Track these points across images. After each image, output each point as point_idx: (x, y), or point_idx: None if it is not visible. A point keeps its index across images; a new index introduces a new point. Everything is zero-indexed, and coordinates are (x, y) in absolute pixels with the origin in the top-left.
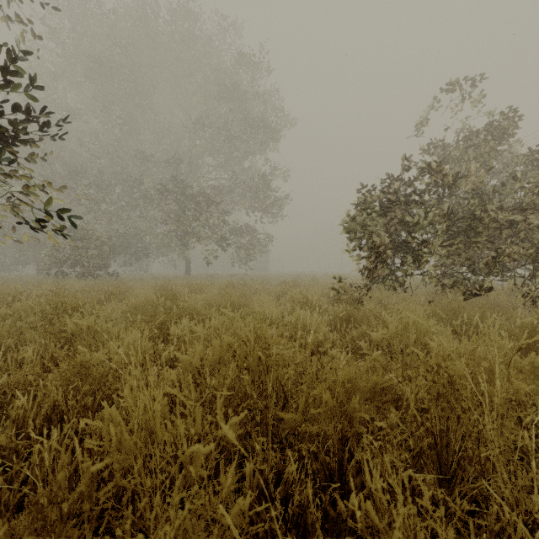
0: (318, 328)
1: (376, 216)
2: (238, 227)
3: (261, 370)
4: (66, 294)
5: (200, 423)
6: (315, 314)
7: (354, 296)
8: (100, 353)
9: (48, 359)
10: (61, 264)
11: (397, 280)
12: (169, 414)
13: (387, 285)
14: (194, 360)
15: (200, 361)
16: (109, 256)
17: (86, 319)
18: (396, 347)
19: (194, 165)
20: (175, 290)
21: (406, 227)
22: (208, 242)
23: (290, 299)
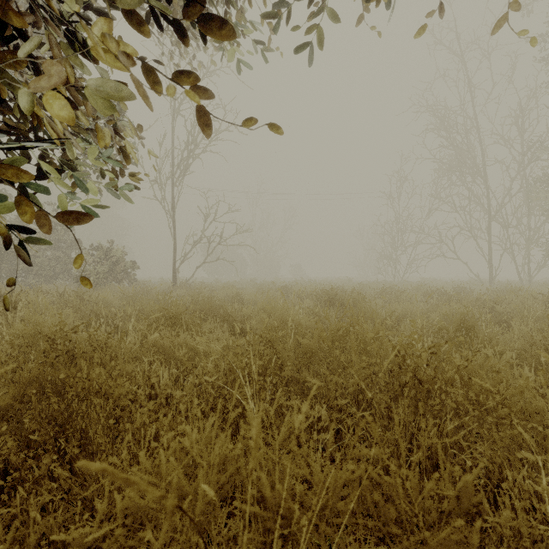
0: None
1: None
2: None
3: None
4: None
5: None
6: None
7: None
8: None
9: None
10: None
11: None
12: None
13: None
14: None
15: None
16: None
17: None
18: None
19: None
20: None
21: None
22: None
23: None
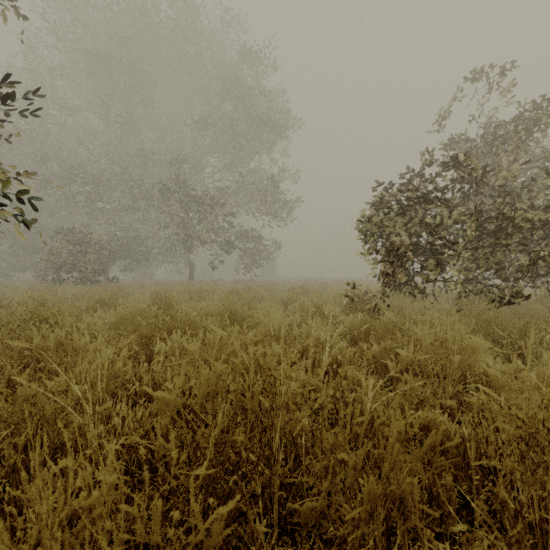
0: (333, 343)
1: (393, 215)
2: (244, 231)
3: (264, 413)
4: (55, 301)
5: (158, 529)
6: (328, 325)
7: (369, 303)
8: (63, 379)
9: (3, 384)
10: (58, 269)
11: (416, 286)
12: (131, 482)
13: (405, 292)
14: (173, 398)
15: (180, 399)
16: (109, 261)
17: (56, 333)
18: (430, 369)
19: (198, 166)
20: (171, 297)
21: (427, 228)
22: (212, 247)
23: (298, 307)
